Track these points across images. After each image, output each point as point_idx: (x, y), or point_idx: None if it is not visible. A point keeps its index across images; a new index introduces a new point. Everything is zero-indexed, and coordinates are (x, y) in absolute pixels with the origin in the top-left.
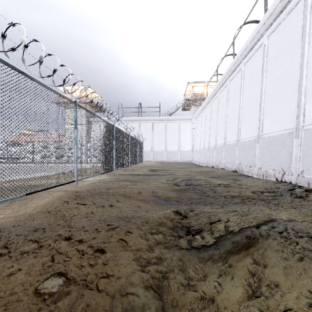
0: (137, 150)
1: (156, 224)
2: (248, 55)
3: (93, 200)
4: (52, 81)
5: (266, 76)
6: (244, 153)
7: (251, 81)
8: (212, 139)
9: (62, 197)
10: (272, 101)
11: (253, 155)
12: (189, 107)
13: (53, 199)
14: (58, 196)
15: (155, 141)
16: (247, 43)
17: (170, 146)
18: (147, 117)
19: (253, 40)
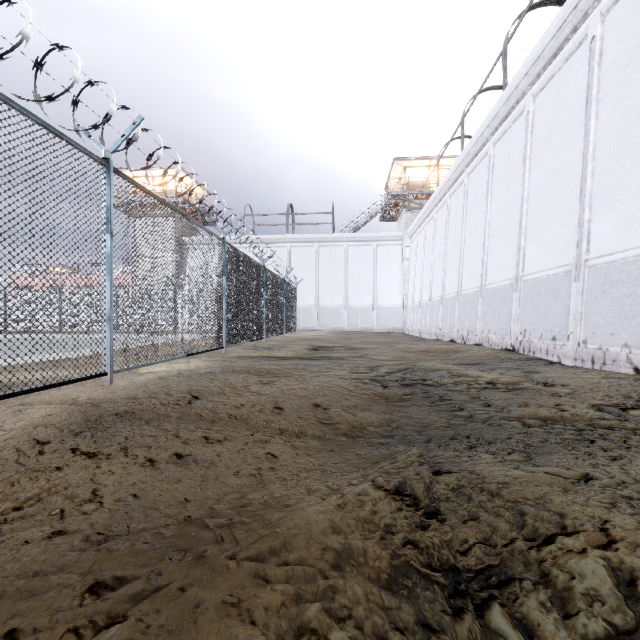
0: (282, 304)
1: (321, 564)
2: (545, 72)
3: (130, 435)
4: (35, 95)
5: (598, 114)
6: (536, 306)
7: (554, 134)
8: (451, 279)
9: (43, 423)
10: (617, 173)
11: (563, 310)
12: (397, 212)
13: (9, 432)
14: (32, 421)
15: (323, 285)
16: (543, 41)
17: (356, 296)
18: (307, 235)
19: (560, 32)
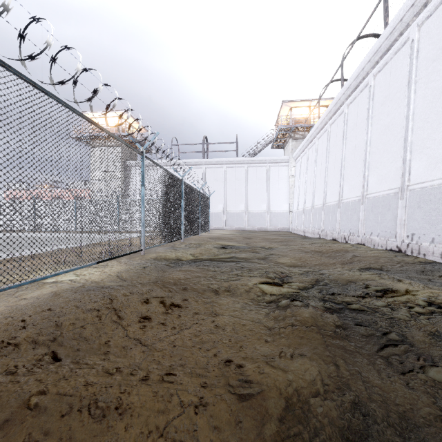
0: (198, 211)
1: None
2: (432, 0)
3: None
4: None
5: None
6: (426, 213)
7: None
8: (332, 190)
9: None
10: None
11: None
12: (284, 142)
13: None
14: None
15: (229, 196)
16: None
17: (254, 204)
18: (217, 159)
19: None
